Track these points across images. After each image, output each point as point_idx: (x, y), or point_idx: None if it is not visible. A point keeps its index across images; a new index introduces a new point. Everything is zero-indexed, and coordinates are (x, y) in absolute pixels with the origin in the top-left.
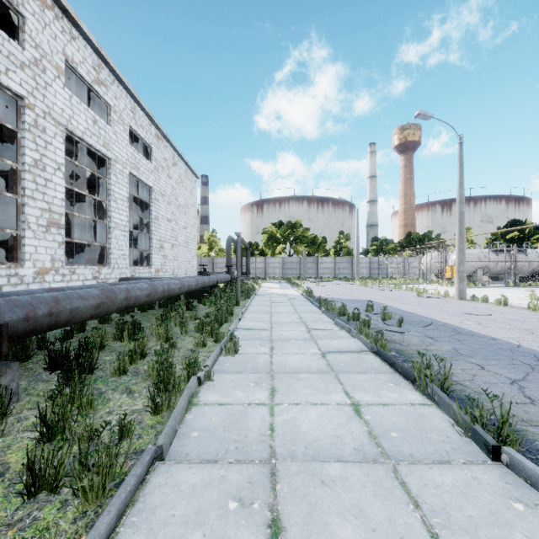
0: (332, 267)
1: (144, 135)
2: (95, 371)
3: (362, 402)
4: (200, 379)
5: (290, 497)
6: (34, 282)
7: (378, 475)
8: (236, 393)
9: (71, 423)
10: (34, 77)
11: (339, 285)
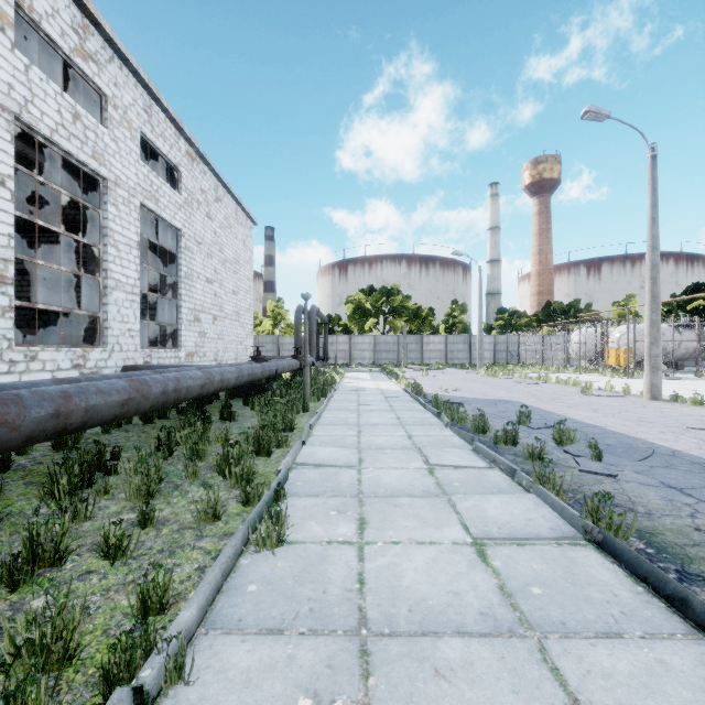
0: (442, 349)
1: (167, 150)
2: None
3: None
4: (140, 695)
5: None
6: None
7: None
8: None
9: None
10: None
11: (455, 374)
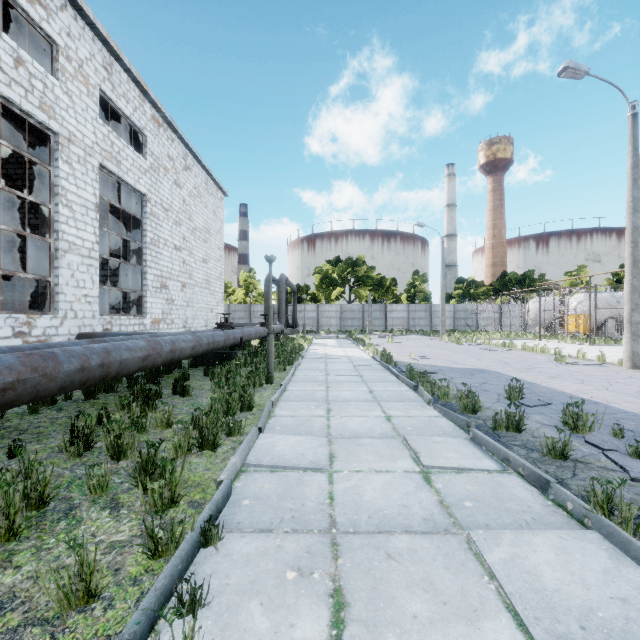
0: (404, 317)
1: (130, 112)
2: None
3: None
4: None
5: None
6: None
7: None
8: None
9: None
10: None
11: (420, 341)
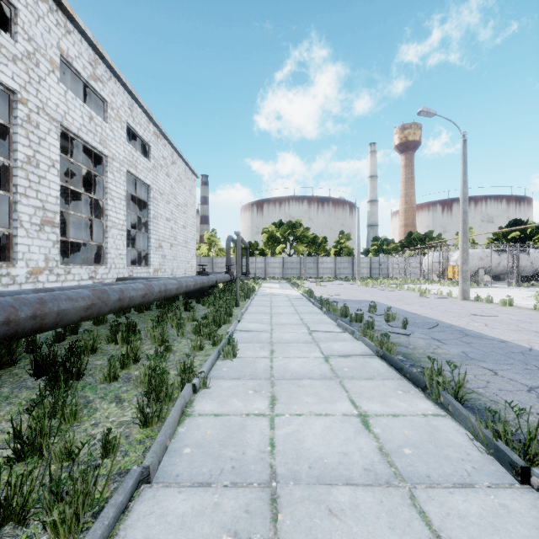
0: (332, 267)
1: (142, 132)
2: (84, 377)
3: (370, 413)
4: (195, 386)
5: (293, 531)
6: (27, 282)
7: (393, 502)
8: (233, 402)
9: (48, 439)
10: (27, 71)
11: (340, 285)
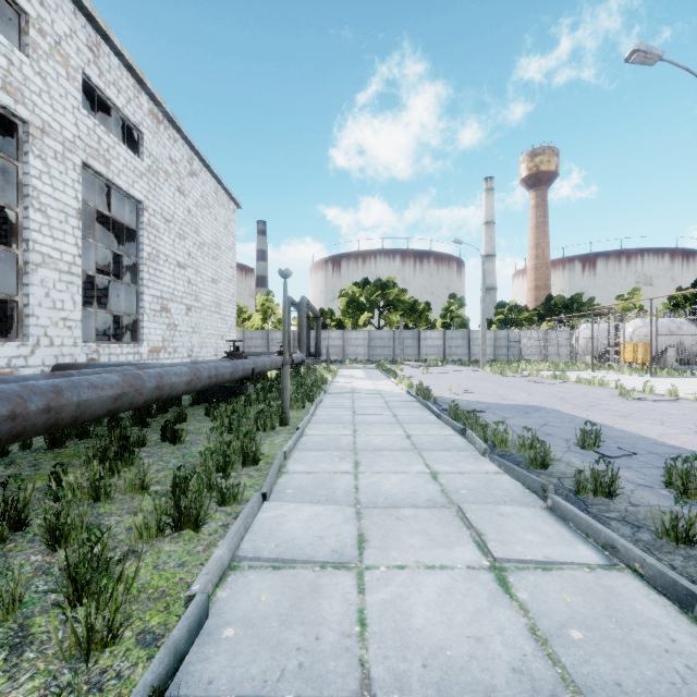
0: (440, 345)
1: (122, 103)
2: None
3: None
4: None
5: None
6: None
7: None
8: None
9: None
10: None
11: (458, 372)
